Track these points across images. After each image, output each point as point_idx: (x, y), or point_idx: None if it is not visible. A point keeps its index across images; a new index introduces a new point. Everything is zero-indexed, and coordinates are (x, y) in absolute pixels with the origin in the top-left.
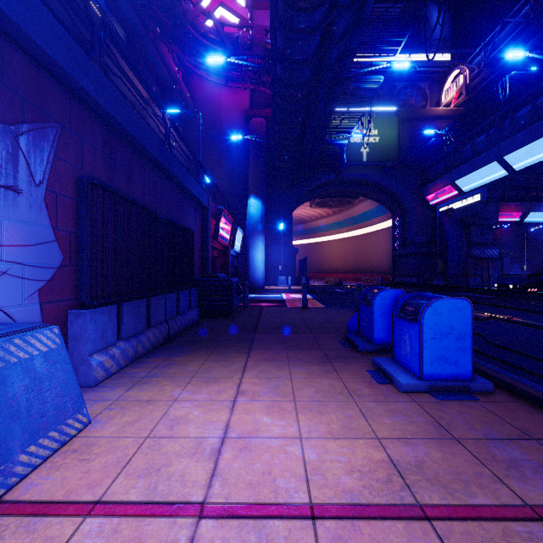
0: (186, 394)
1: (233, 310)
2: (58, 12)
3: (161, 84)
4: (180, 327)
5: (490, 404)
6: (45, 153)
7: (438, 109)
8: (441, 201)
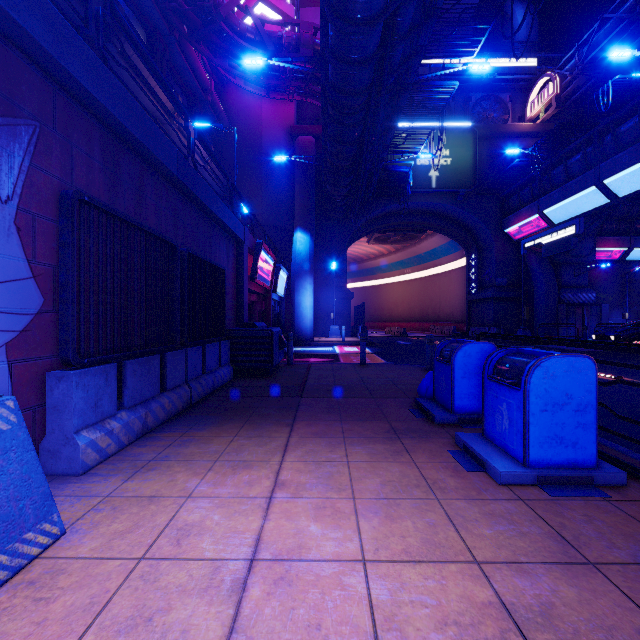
0: (204, 486)
1: (275, 368)
2: (60, 1)
3: (189, 94)
4: (206, 390)
5: (627, 504)
6: (16, 160)
7: (522, 124)
8: (526, 235)
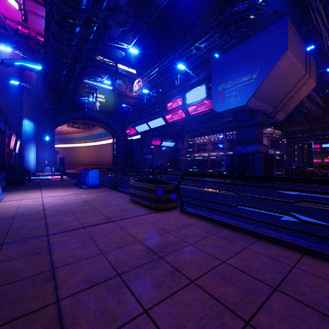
0: (26, 194)
1: (24, 182)
2: None
3: None
4: (2, 187)
5: (100, 188)
6: None
7: (131, 93)
8: (132, 134)
